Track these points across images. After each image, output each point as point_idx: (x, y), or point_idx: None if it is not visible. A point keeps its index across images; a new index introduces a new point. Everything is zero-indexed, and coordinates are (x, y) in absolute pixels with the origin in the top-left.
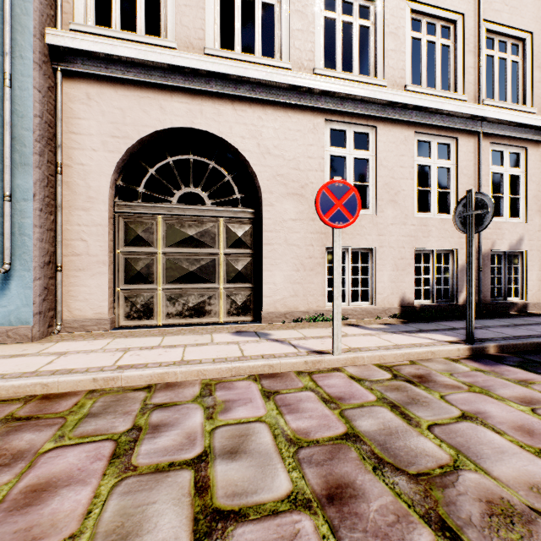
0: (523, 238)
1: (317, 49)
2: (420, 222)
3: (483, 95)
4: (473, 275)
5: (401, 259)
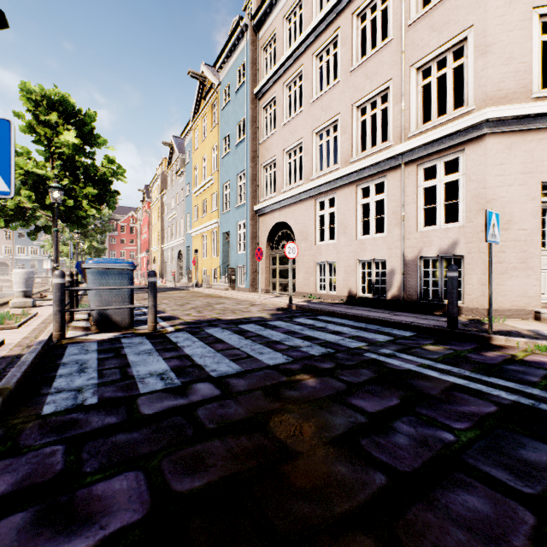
0: (458, 242)
1: (314, 166)
2: (360, 243)
3: (413, 127)
4: (289, 276)
5: (349, 267)
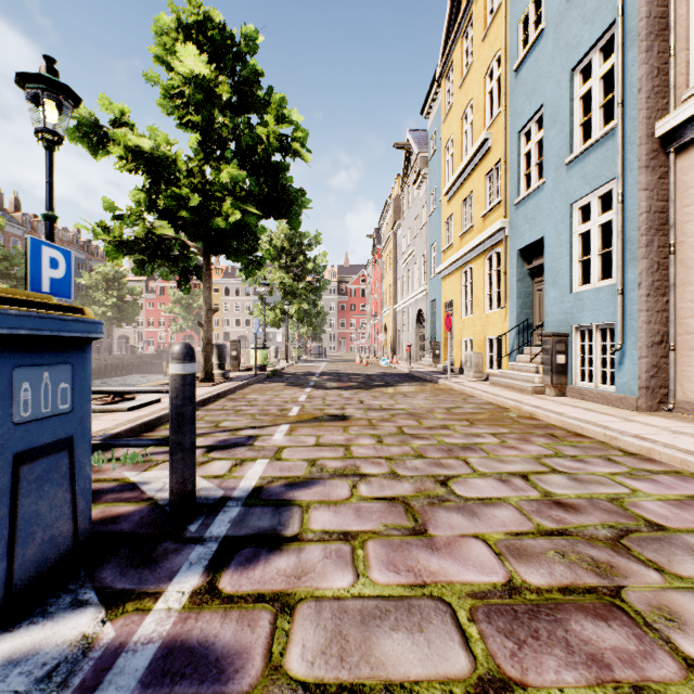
0: None
1: None
2: None
3: None
4: None
5: None
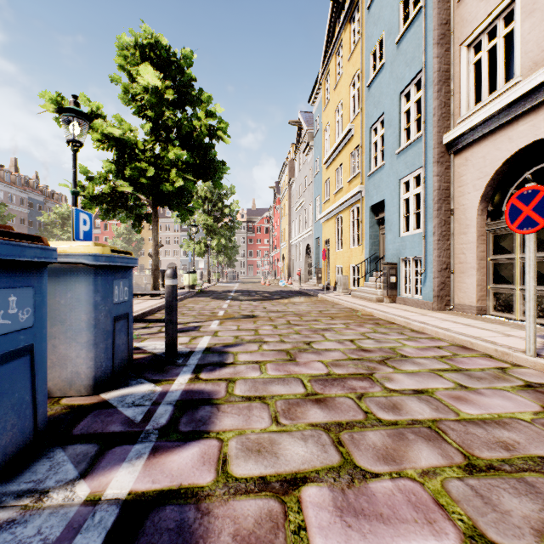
0: None
1: None
2: None
3: None
4: None
5: None
